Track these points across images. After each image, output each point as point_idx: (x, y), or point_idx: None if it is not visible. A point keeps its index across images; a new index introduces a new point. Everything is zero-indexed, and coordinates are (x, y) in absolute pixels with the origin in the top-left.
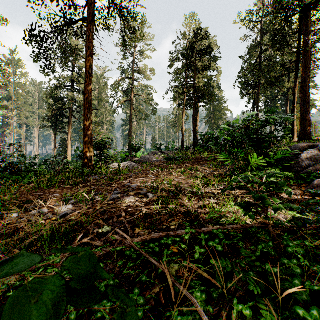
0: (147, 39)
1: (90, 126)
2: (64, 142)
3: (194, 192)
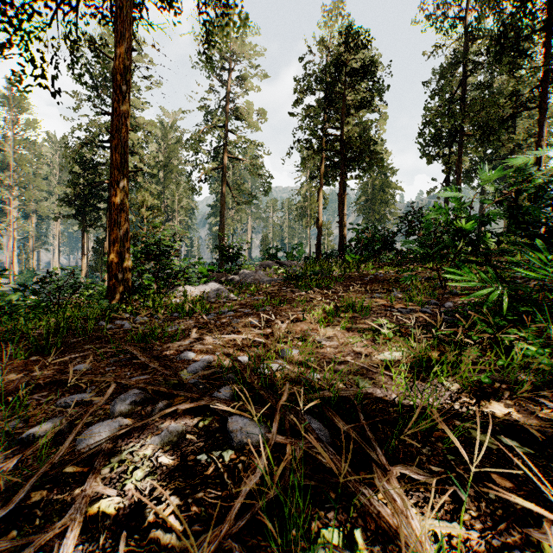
0: (253, 55)
1: (124, 207)
2: (101, 245)
3: (395, 405)
